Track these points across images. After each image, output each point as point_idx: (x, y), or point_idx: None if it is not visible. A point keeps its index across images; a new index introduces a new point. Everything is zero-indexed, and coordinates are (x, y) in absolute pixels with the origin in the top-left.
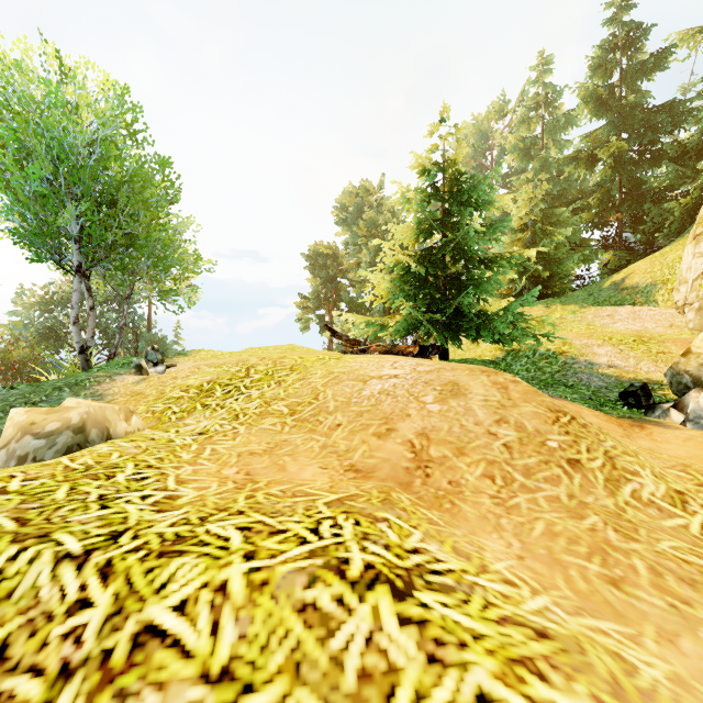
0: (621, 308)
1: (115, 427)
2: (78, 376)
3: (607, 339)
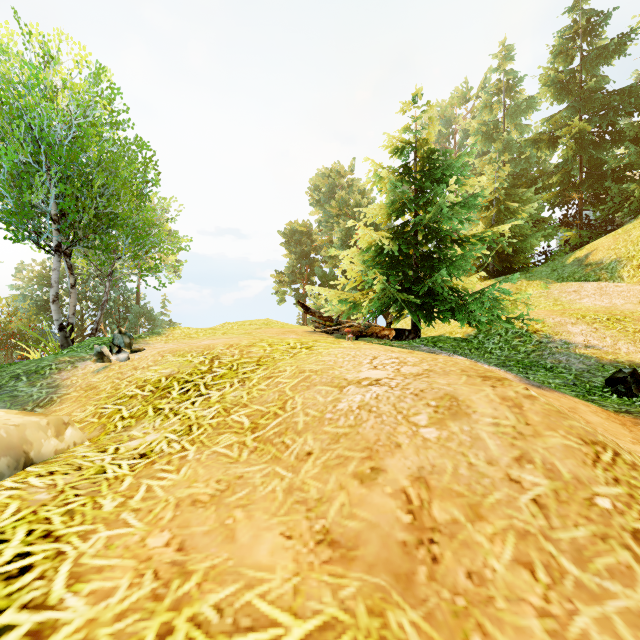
0: (586, 284)
1: (40, 448)
2: (42, 361)
3: (581, 318)
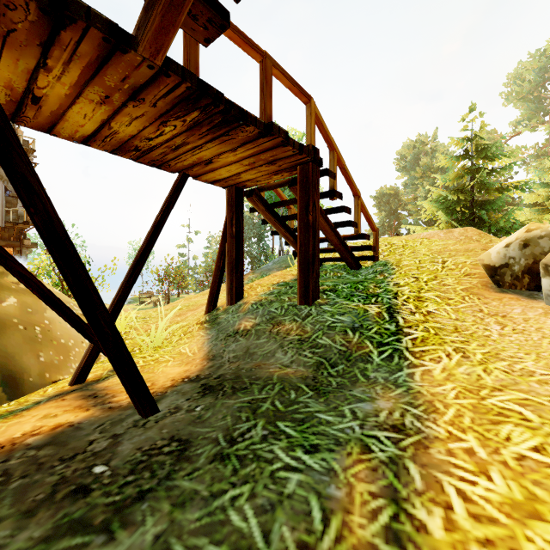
0: None
1: None
2: None
3: None
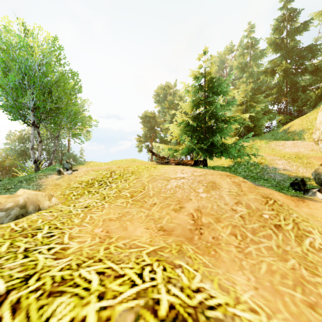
0: (287, 141)
1: (43, 204)
2: (31, 175)
3: (282, 157)
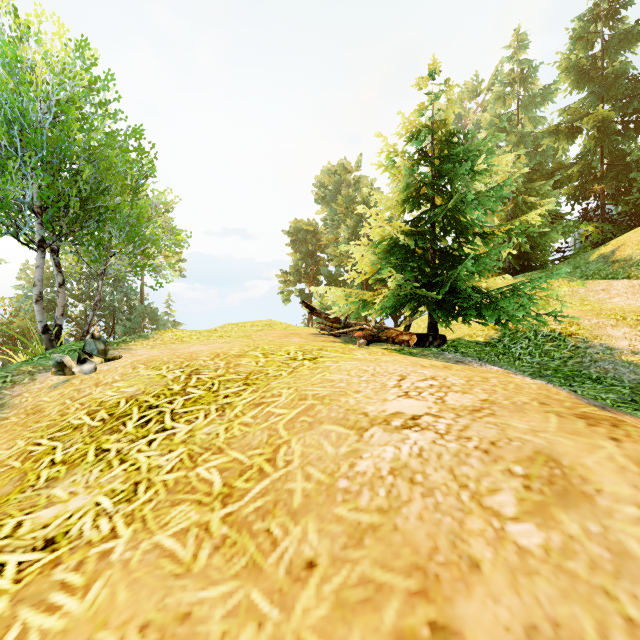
0: (616, 281)
1: None
2: (1, 371)
3: (621, 319)
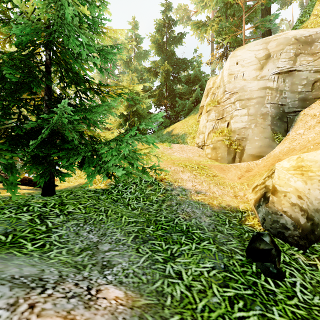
0: (174, 144)
1: None
2: None
3: (185, 167)
